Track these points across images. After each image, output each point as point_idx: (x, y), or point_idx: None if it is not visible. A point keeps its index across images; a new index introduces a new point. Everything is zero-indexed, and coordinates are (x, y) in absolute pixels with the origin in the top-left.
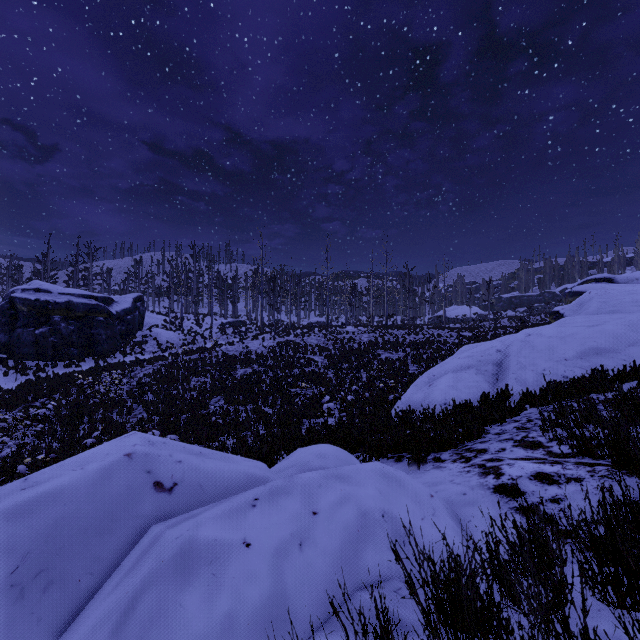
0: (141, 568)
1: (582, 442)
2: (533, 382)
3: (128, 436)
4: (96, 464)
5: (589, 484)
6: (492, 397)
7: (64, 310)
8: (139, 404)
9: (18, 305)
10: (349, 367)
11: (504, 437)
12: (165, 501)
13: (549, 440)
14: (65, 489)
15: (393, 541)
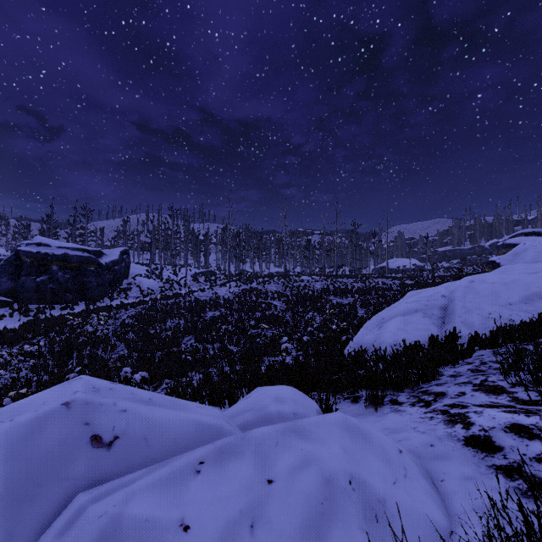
0: None
1: None
2: (480, 325)
3: (71, 382)
4: (28, 415)
5: None
6: (441, 339)
7: (61, 261)
8: (121, 342)
9: (22, 257)
10: (304, 311)
11: (461, 380)
12: (102, 459)
13: (512, 385)
14: None
15: (364, 516)
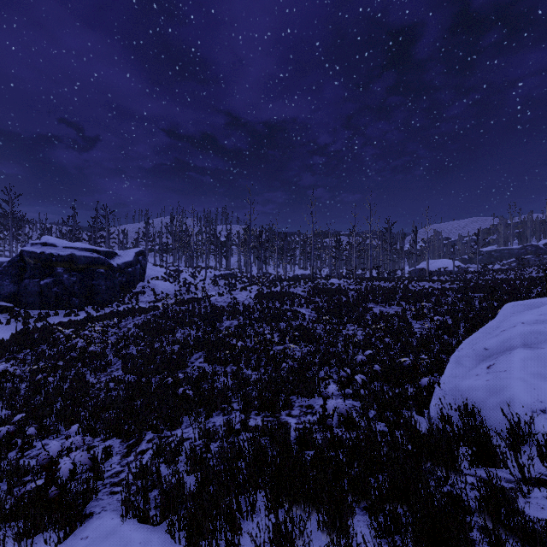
0: None
1: None
2: None
3: None
4: None
5: None
6: None
7: (67, 262)
8: (119, 358)
9: (26, 258)
10: (340, 322)
11: None
12: None
13: None
14: None
15: None
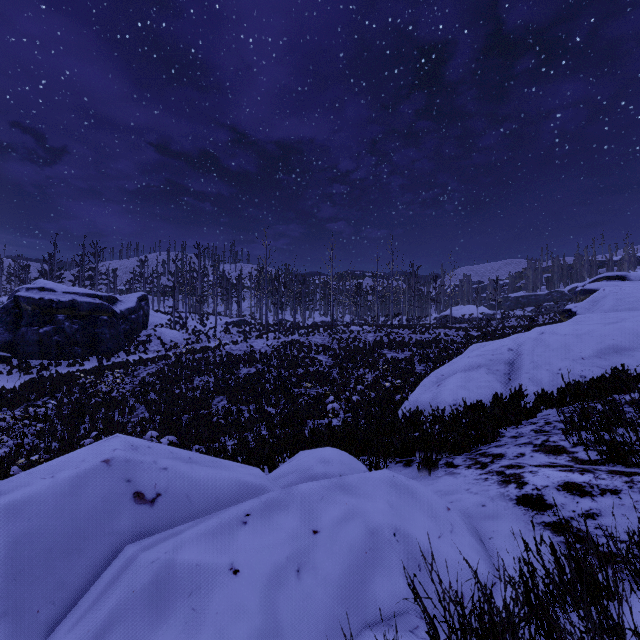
0: (108, 600)
1: (613, 448)
2: (548, 382)
3: (109, 440)
4: (69, 472)
5: (628, 497)
6: (505, 398)
7: (68, 309)
8: (141, 403)
9: (22, 304)
10: (354, 367)
11: (522, 441)
12: (145, 515)
13: (573, 445)
14: (30, 501)
15: (407, 565)
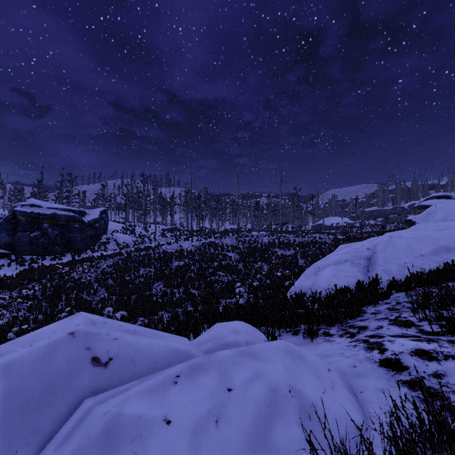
0: (69, 444)
1: (451, 323)
2: (397, 272)
3: (74, 317)
4: (43, 342)
5: None
6: (365, 284)
7: (51, 219)
8: (102, 287)
9: (18, 216)
10: (254, 261)
11: (380, 316)
12: (100, 375)
13: (419, 320)
14: (13, 364)
15: (300, 416)
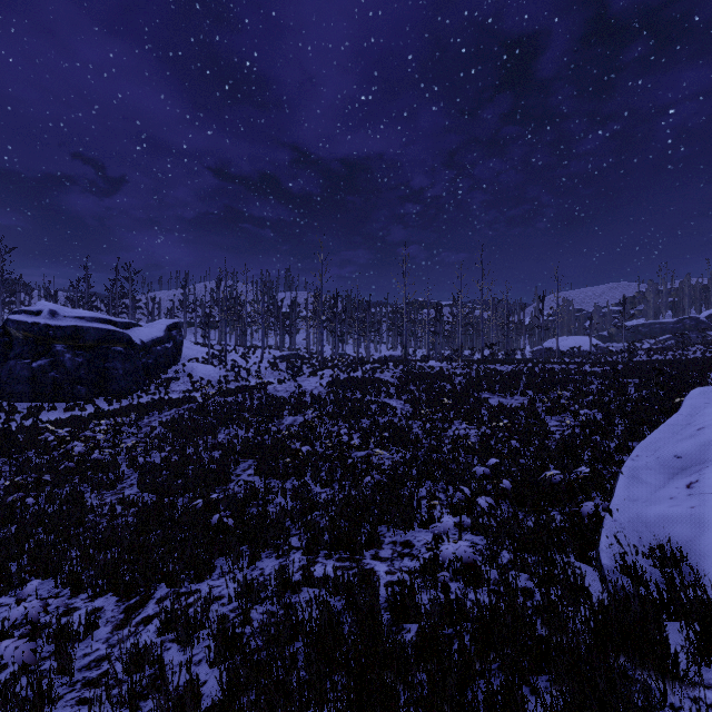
0: None
1: None
2: None
3: None
4: None
5: None
6: None
7: (69, 337)
8: (135, 469)
9: (12, 331)
10: (444, 418)
11: None
12: None
13: None
14: None
15: None
